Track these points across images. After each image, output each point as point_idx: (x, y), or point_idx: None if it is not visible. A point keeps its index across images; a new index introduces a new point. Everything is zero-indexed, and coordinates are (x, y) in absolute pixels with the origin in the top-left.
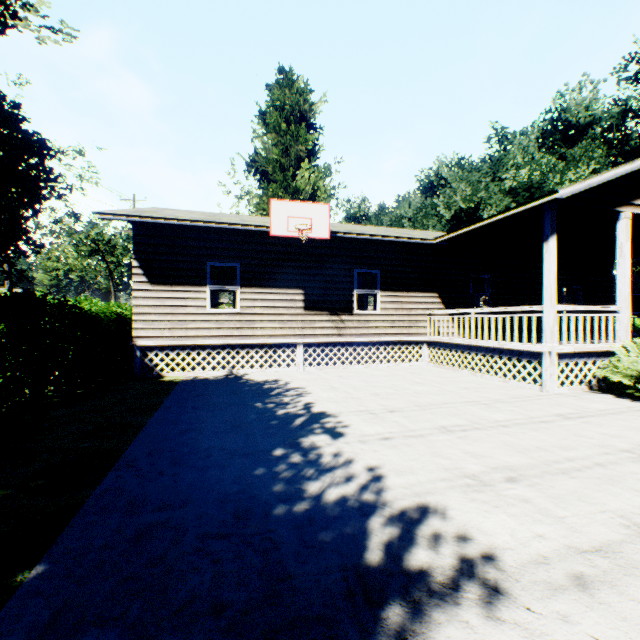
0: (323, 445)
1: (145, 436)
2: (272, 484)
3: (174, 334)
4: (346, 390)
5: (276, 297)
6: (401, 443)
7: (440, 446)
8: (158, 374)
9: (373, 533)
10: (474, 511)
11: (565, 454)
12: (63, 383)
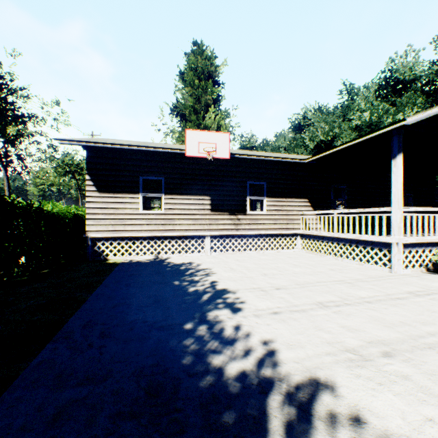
0: (225, 319)
1: (84, 309)
2: (182, 357)
3: (116, 229)
4: (242, 271)
5: (190, 202)
6: (288, 317)
7: (320, 320)
8: (104, 258)
9: (272, 414)
10: (362, 389)
11: (426, 329)
12: (30, 265)
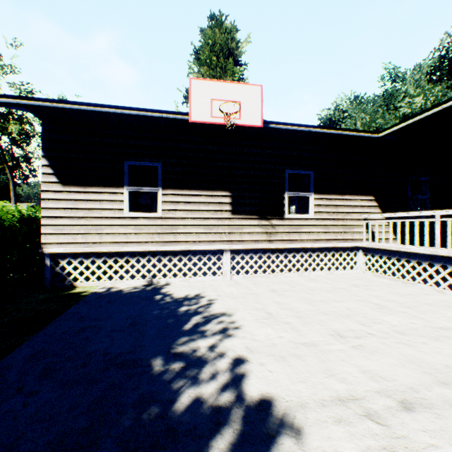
0: None
1: None
2: None
3: (88, 240)
4: (289, 322)
5: (200, 199)
6: None
7: None
8: (70, 284)
9: None
10: None
11: None
12: None
